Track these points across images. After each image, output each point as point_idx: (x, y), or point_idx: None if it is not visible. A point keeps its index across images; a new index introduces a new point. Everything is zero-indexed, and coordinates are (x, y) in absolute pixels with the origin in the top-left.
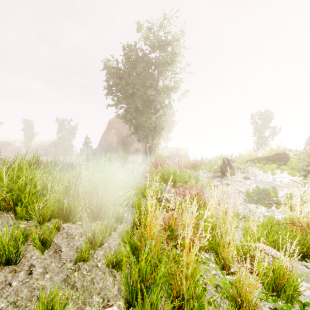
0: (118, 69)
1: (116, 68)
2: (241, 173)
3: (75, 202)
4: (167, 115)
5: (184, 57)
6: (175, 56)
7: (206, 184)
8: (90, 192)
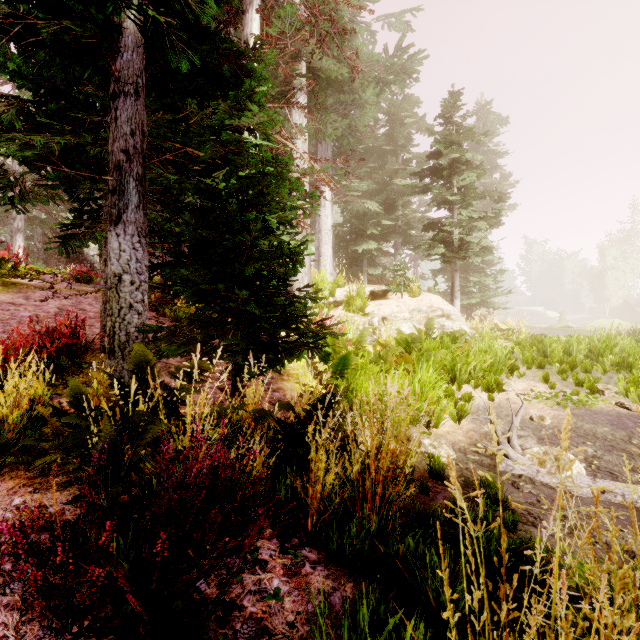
0: None
1: None
2: None
3: (632, 359)
4: None
5: None
6: None
7: None
8: None
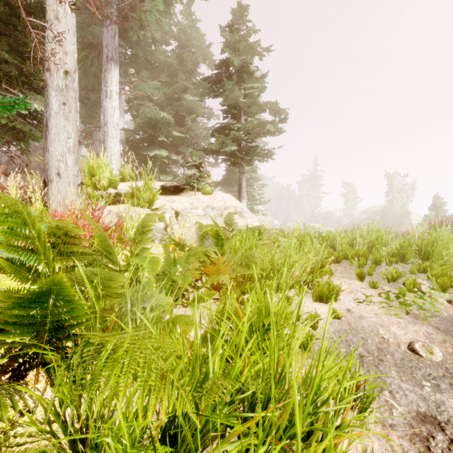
0: None
1: None
2: None
3: (407, 249)
4: None
5: None
6: None
7: None
8: (420, 246)
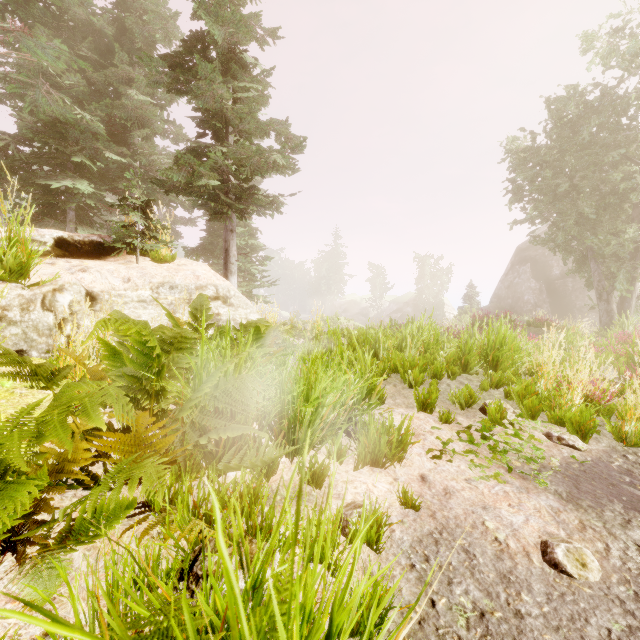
0: (536, 148)
1: (530, 149)
2: None
3: (472, 354)
4: None
5: None
6: None
7: None
8: (485, 349)
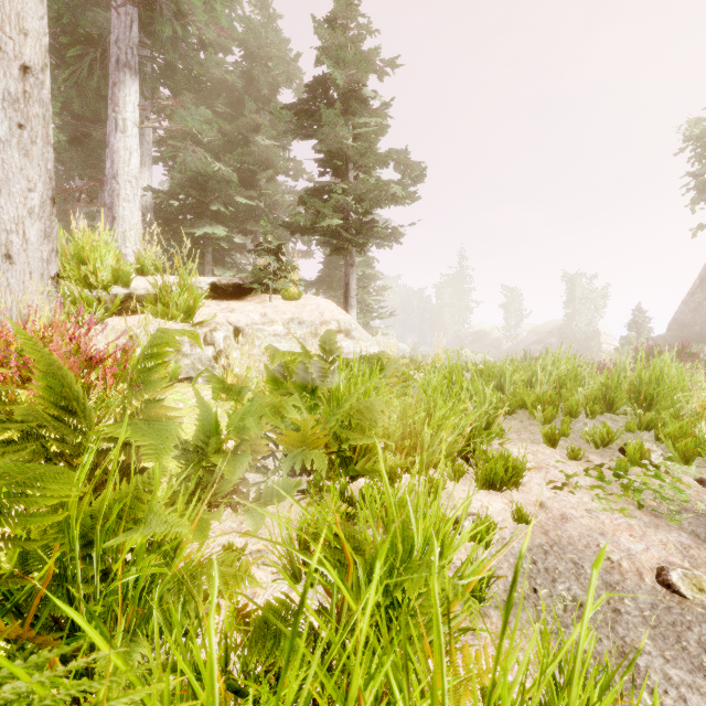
0: None
1: None
2: None
3: (618, 391)
4: None
5: None
6: None
7: None
8: (636, 386)
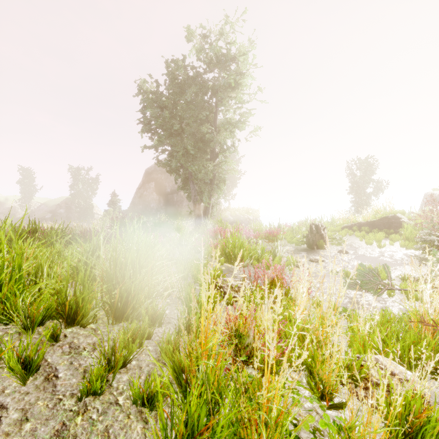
0: (159, 94)
1: (156, 92)
2: (336, 245)
3: (85, 293)
4: (230, 161)
5: (254, 80)
6: (241, 77)
7: (287, 262)
8: (110, 276)
